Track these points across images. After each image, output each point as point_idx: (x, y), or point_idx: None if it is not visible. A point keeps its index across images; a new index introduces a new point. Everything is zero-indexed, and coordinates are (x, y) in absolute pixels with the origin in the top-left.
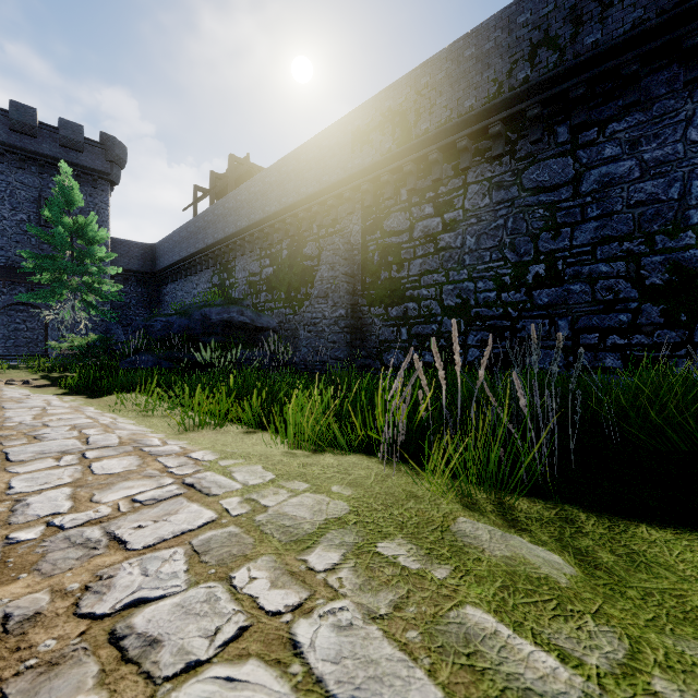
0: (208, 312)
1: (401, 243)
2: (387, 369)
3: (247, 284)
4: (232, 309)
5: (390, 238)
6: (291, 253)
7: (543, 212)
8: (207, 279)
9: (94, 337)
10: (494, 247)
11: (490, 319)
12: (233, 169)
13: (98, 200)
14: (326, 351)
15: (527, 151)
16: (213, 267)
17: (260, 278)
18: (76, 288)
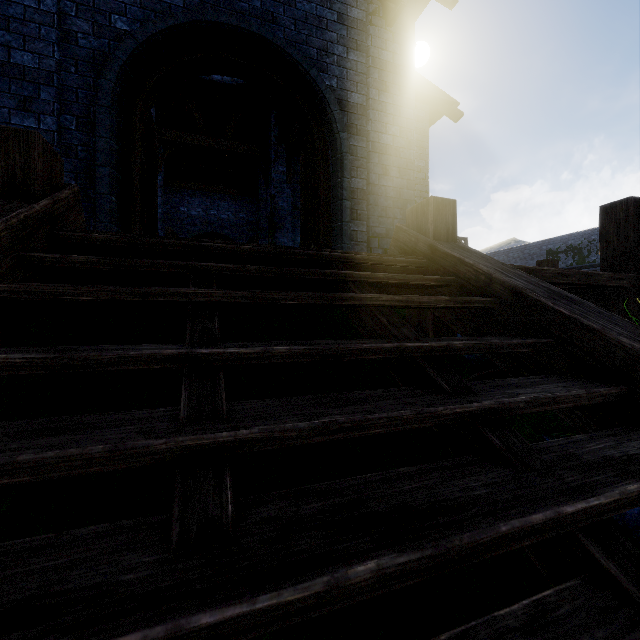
0: None
1: None
2: None
3: None
4: None
5: None
6: None
7: None
8: None
9: None
10: None
11: None
12: None
13: None
14: None
15: None
16: None
17: None
18: None
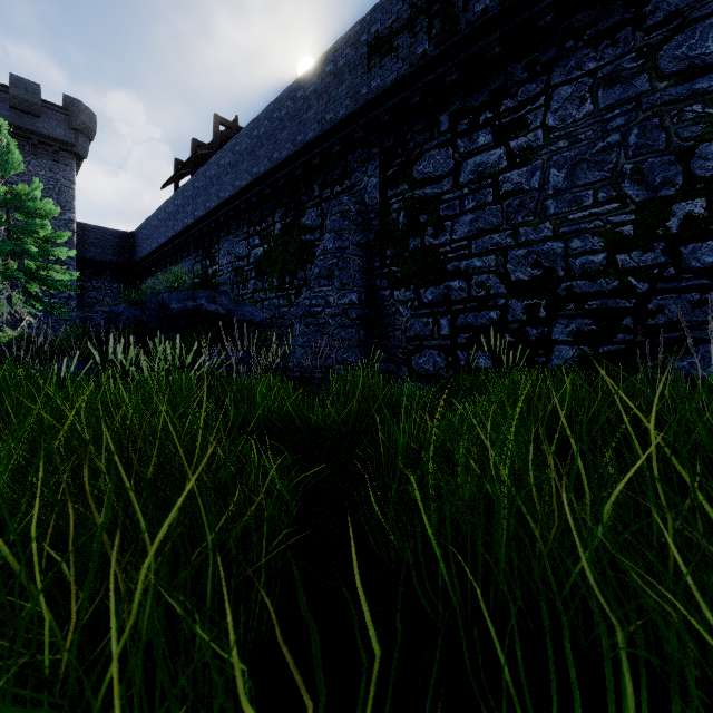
0: (167, 299)
1: (440, 194)
2: (418, 378)
3: (232, 270)
4: (200, 294)
5: (423, 189)
6: (286, 226)
7: (703, 108)
8: (188, 269)
9: (13, 334)
10: (602, 180)
11: (593, 297)
12: (218, 133)
13: (60, 176)
14: (331, 353)
15: (668, 10)
16: (194, 254)
17: (247, 262)
18: (8, 273)
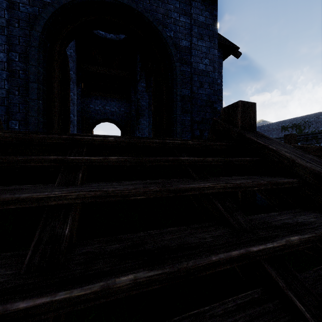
0: None
1: None
2: None
3: None
4: None
5: None
6: None
7: None
8: None
9: None
10: None
11: None
12: None
13: None
14: None
15: None
16: None
17: None
18: None
